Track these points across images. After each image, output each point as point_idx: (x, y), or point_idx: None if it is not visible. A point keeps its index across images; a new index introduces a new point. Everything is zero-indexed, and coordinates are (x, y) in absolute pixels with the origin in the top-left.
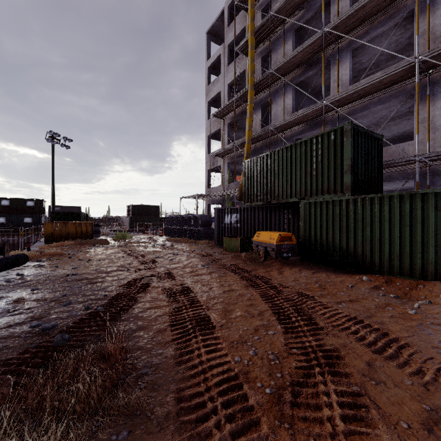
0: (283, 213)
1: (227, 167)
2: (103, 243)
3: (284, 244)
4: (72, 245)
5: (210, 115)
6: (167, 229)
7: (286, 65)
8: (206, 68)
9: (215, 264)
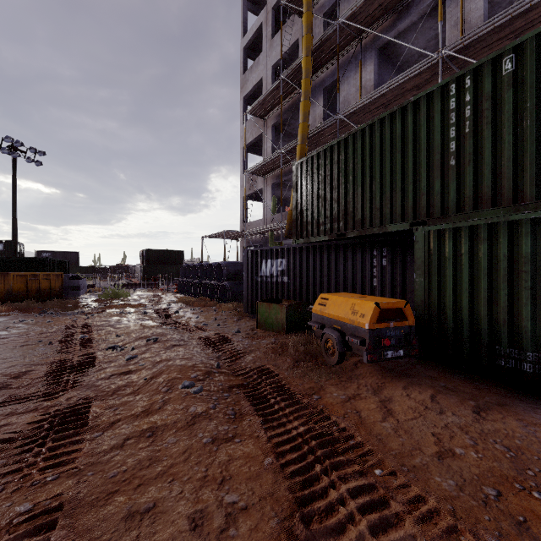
0: (370, 257)
1: (271, 190)
2: (66, 307)
3: (387, 327)
4: (1, 313)
5: (245, 111)
6: (181, 284)
7: (367, 8)
8: (241, 49)
9: (225, 371)
